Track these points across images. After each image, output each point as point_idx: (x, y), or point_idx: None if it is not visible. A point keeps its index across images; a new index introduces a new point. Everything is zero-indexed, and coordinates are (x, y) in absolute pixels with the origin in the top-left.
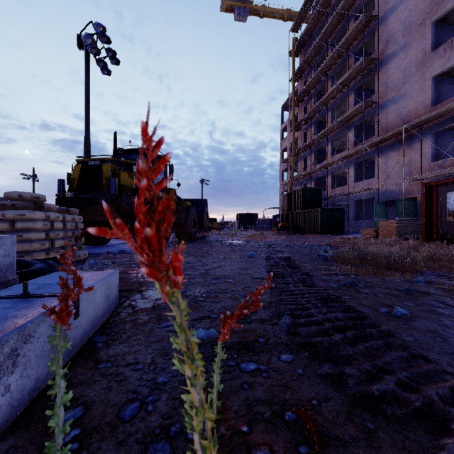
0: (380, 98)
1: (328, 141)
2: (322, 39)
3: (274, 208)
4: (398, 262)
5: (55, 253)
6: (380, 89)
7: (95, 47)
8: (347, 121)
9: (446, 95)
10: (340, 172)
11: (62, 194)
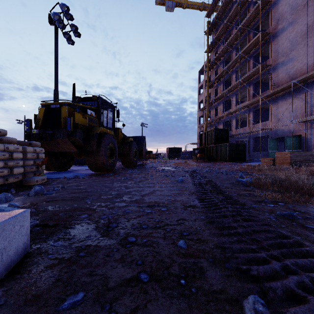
0: (273, 62)
1: (233, 95)
2: (229, 21)
3: (194, 143)
4: None
5: (15, 179)
6: (273, 55)
7: (61, 23)
8: (248, 80)
9: None
10: (241, 117)
11: (29, 130)
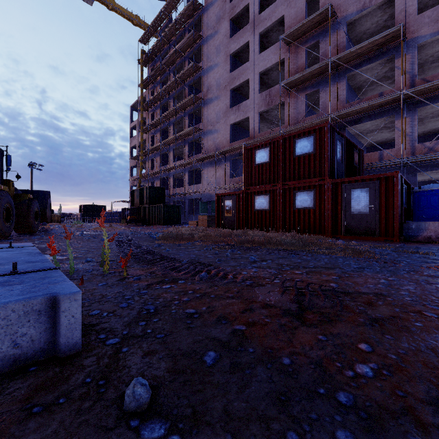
0: (204, 127)
1: (171, 149)
2: (166, 63)
3: (124, 201)
4: (186, 237)
5: None
6: (204, 120)
7: None
8: (184, 137)
9: (238, 137)
10: (180, 175)
11: None
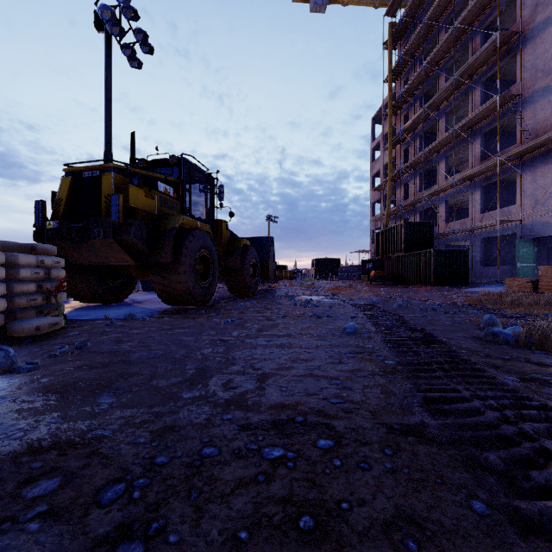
0: (524, 88)
1: (441, 158)
2: (432, 18)
3: (363, 251)
4: None
5: None
6: (524, 75)
7: (116, 25)
8: (471, 127)
9: None
10: (456, 200)
11: (40, 223)
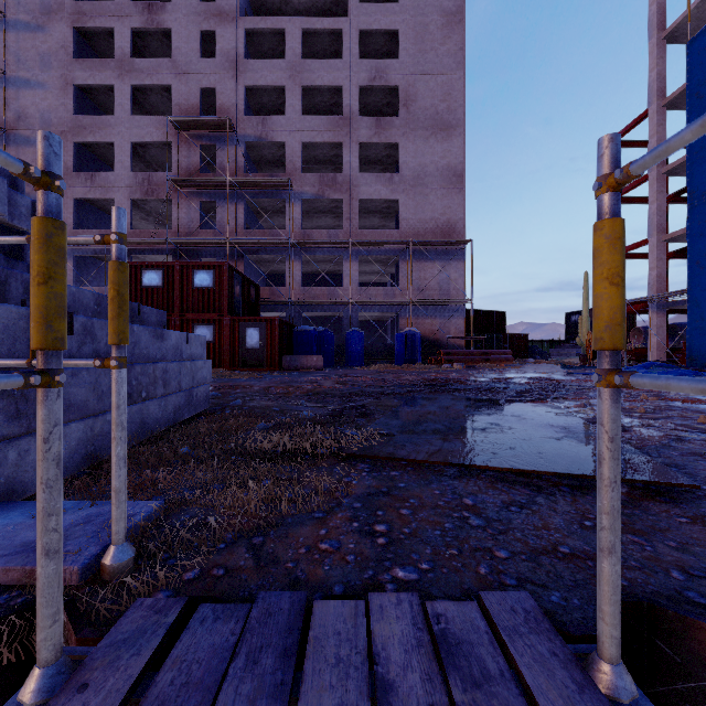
0: None
1: None
2: None
3: None
4: None
5: None
6: None
7: None
8: None
9: (88, 221)
10: None
11: None
